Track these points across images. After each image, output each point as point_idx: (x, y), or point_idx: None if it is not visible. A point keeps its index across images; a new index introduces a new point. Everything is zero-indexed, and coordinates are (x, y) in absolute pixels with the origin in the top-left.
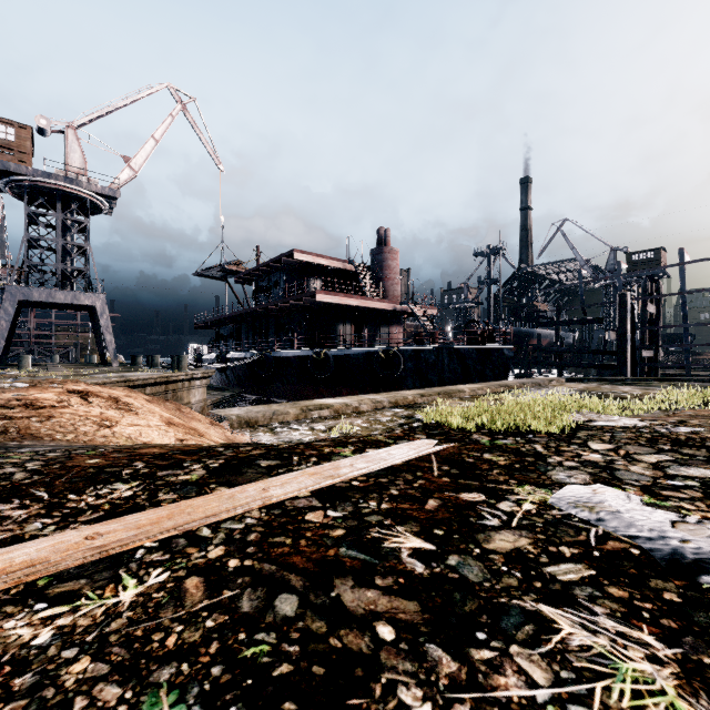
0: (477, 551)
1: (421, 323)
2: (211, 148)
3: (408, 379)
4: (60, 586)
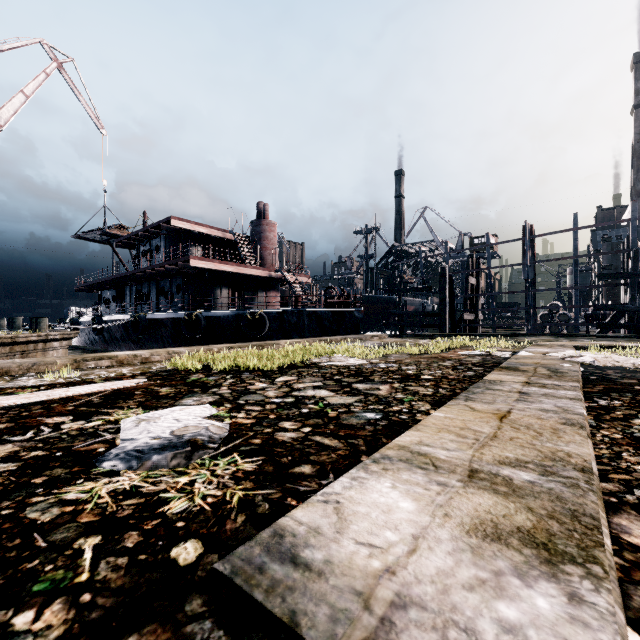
0: None
1: (292, 289)
2: (92, 111)
3: (274, 339)
4: None
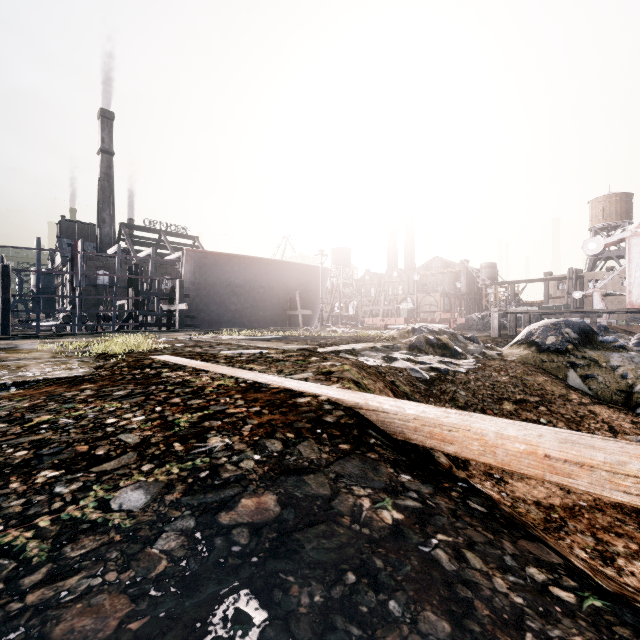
0: (249, 356)
1: None
2: None
3: None
4: (247, 368)
